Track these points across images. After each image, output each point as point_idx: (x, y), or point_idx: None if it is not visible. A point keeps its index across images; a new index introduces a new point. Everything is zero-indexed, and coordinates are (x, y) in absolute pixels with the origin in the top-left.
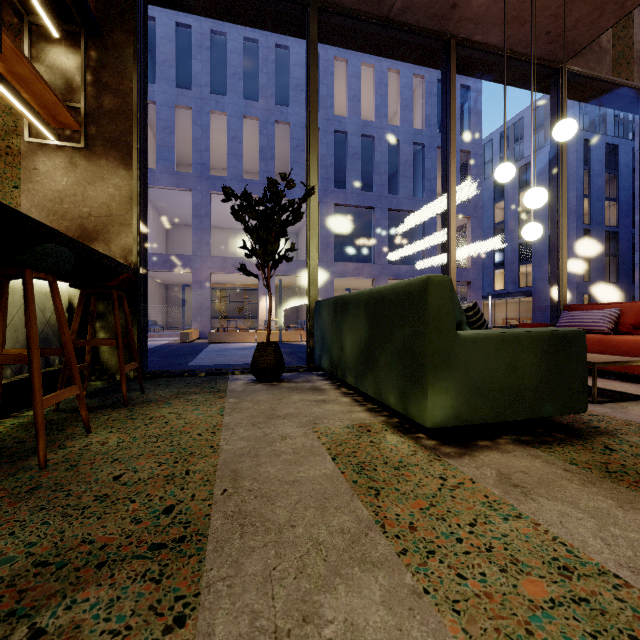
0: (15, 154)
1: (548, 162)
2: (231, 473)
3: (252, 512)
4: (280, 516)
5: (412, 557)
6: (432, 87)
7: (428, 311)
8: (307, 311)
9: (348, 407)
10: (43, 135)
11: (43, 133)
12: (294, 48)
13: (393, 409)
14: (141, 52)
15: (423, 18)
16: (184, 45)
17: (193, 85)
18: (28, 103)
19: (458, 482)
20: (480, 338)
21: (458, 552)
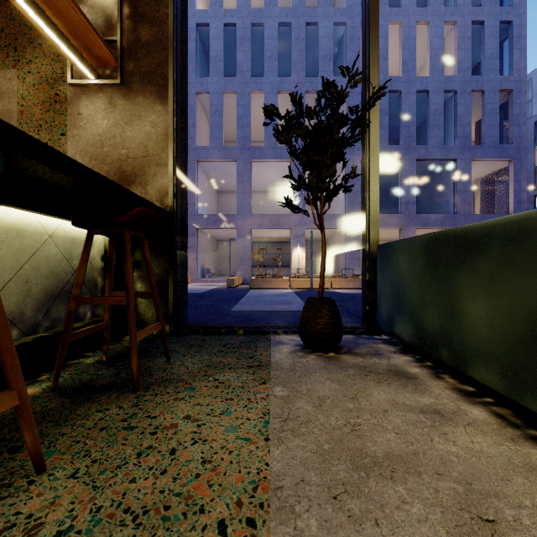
0: (62, 101)
1: None
2: None
3: None
4: None
5: None
6: (465, 30)
7: None
8: (364, 258)
9: (511, 446)
10: (86, 78)
11: (86, 76)
12: (322, 23)
13: None
14: None
15: None
16: (230, 42)
17: (237, 73)
18: (56, 27)
19: None
20: None
21: None
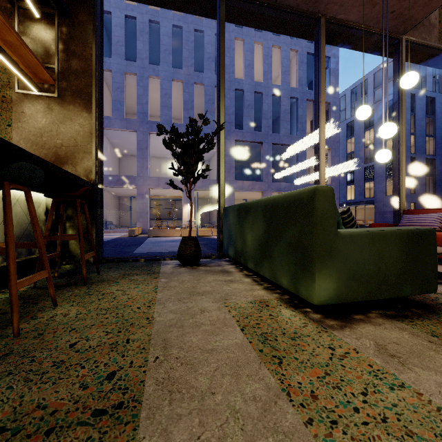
0: (8, 102)
1: (385, 110)
2: (162, 342)
3: (179, 379)
4: (202, 383)
5: (318, 427)
6: (303, 58)
7: (315, 214)
8: (217, 214)
9: (250, 286)
10: (28, 88)
11: (28, 86)
12: (207, 32)
13: (284, 288)
14: (98, 28)
15: (301, 2)
16: (131, 31)
17: (137, 58)
18: (16, 63)
19: (344, 352)
20: (355, 235)
21: (357, 422)
